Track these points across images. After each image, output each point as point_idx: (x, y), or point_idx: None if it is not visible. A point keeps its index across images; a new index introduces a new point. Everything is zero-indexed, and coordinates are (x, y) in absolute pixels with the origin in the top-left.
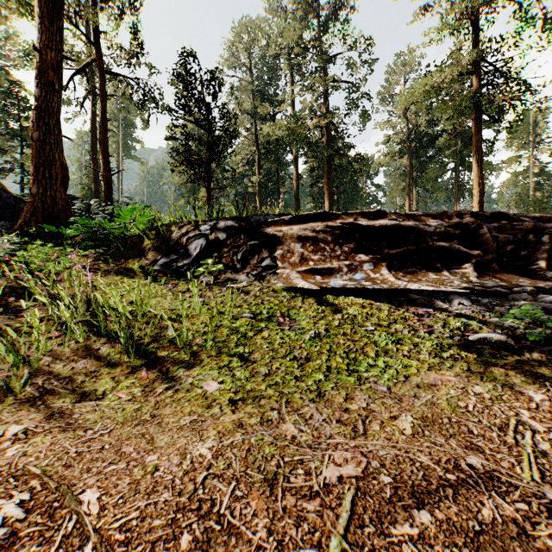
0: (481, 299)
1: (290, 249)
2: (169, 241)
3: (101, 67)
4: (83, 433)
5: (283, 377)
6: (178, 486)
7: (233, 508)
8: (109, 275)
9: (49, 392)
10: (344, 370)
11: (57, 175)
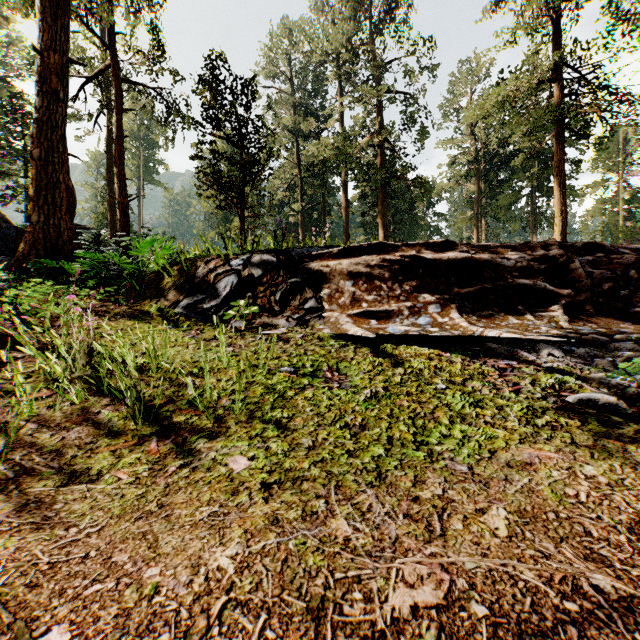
0: (576, 349)
1: (339, 288)
2: (194, 278)
3: (116, 75)
4: (63, 532)
5: (331, 451)
6: (185, 621)
7: None
8: (121, 319)
9: (28, 472)
10: (410, 442)
11: (62, 200)
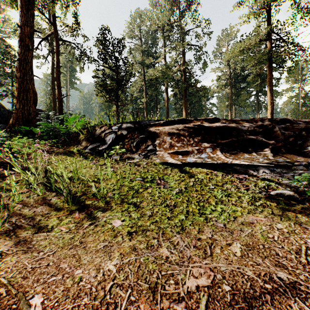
0: (276, 169)
1: (163, 140)
2: (94, 135)
3: (56, 37)
4: (37, 254)
5: (160, 217)
6: (94, 293)
7: (128, 309)
8: (59, 155)
9: (19, 227)
10: (197, 213)
11: (30, 98)
